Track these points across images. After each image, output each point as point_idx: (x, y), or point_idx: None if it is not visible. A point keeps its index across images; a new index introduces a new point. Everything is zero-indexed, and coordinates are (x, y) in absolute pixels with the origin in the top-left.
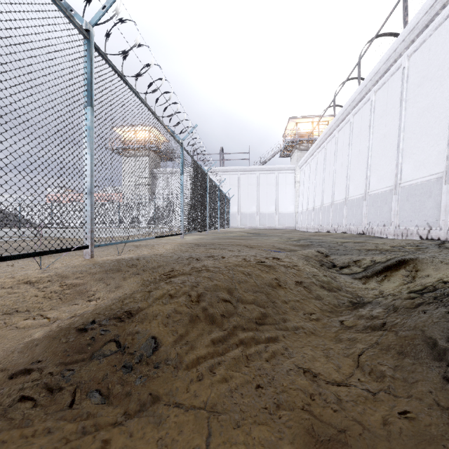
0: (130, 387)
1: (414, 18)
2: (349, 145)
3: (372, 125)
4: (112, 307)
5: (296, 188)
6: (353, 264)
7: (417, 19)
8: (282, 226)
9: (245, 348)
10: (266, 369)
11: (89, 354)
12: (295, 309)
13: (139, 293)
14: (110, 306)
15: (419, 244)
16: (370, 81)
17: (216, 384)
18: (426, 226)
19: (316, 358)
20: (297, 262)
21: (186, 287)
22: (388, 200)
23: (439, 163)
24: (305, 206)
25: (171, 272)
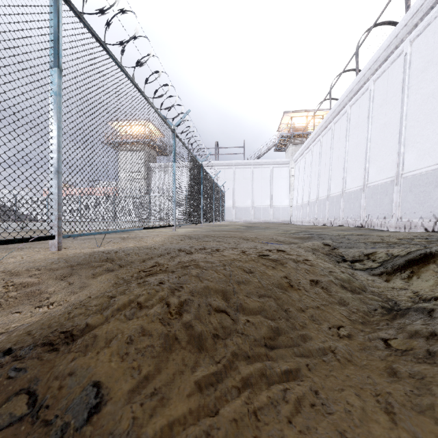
0: None
1: (418, 0)
2: (346, 137)
3: (371, 115)
4: (52, 322)
5: (291, 182)
6: (366, 258)
7: (421, 1)
8: (277, 220)
9: (252, 395)
10: None
11: None
12: (315, 321)
13: (98, 299)
14: (49, 321)
15: (427, 236)
16: (369, 70)
17: None
18: (432, 218)
19: (370, 413)
20: (306, 255)
21: (164, 292)
22: (389, 191)
23: None
24: (300, 200)
25: (153, 268)
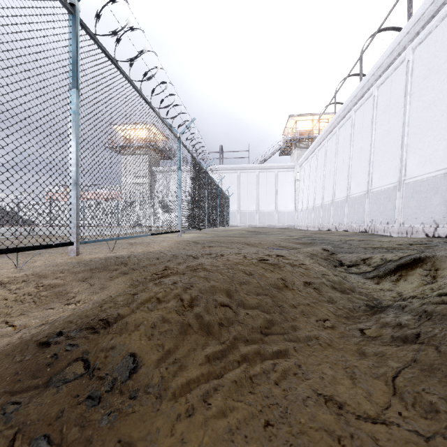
0: (92, 431)
1: (420, 9)
2: (351, 142)
3: (374, 120)
4: (88, 314)
5: (296, 186)
6: (362, 263)
7: (422, 10)
8: (282, 224)
9: (249, 366)
10: (276, 396)
11: (46, 379)
12: (305, 315)
13: (122, 296)
14: (85, 313)
15: (426, 242)
16: (373, 76)
17: (211, 421)
18: (433, 224)
19: (338, 379)
20: (303, 260)
21: (178, 290)
22: (391, 197)
23: (446, 158)
24: (305, 204)
25: (164, 271)
